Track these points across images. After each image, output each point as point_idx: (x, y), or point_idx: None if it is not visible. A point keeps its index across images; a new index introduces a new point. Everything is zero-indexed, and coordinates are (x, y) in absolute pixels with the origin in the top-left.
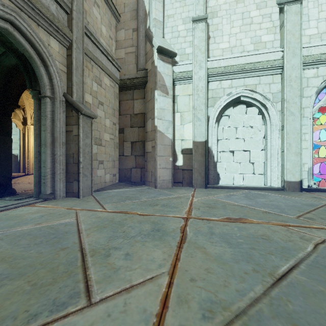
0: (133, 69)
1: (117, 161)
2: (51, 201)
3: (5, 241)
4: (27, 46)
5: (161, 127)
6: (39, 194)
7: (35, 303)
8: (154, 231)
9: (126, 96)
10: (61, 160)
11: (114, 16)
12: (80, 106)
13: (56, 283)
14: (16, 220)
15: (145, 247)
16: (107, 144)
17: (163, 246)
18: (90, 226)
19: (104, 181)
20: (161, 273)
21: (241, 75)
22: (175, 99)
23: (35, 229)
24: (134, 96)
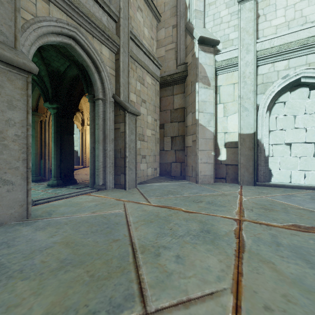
0: (173, 65)
1: (158, 155)
2: (103, 192)
3: (69, 226)
4: (85, 57)
5: (202, 120)
6: (93, 185)
7: (93, 298)
8: (203, 232)
9: (166, 92)
10: (111, 154)
11: (155, 16)
12: (126, 105)
13: (111, 278)
14: (77, 207)
15: (196, 250)
16: (149, 139)
17: (217, 253)
18: (137, 219)
19: (146, 175)
20: (222, 289)
21: (302, 52)
22: (218, 90)
23: (92, 217)
24: (174, 91)
